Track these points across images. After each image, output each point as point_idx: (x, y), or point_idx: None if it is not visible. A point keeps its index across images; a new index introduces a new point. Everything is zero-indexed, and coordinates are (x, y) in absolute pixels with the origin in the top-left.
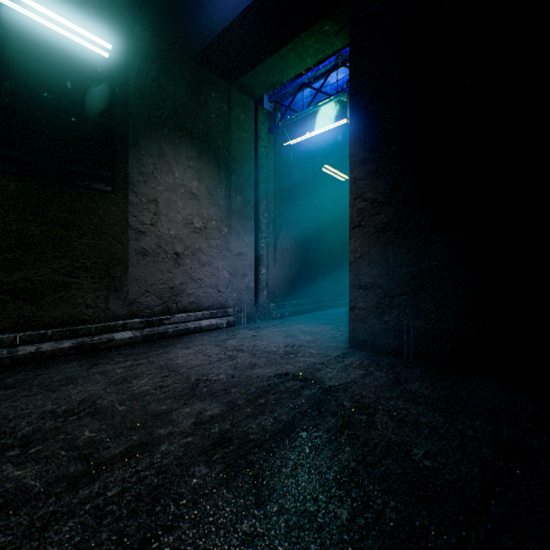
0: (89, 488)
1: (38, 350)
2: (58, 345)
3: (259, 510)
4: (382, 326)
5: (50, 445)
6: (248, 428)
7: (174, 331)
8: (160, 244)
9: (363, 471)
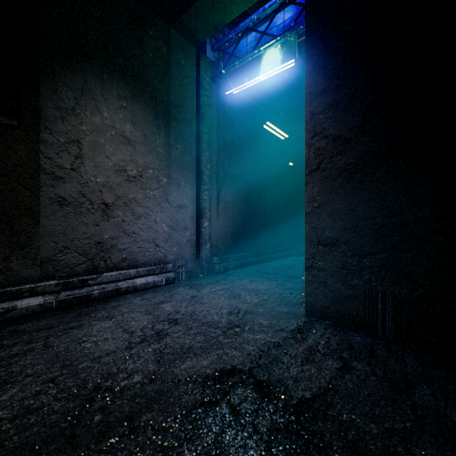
0: None
1: None
2: None
3: None
4: (349, 292)
5: None
6: None
7: (101, 293)
8: (83, 192)
9: None
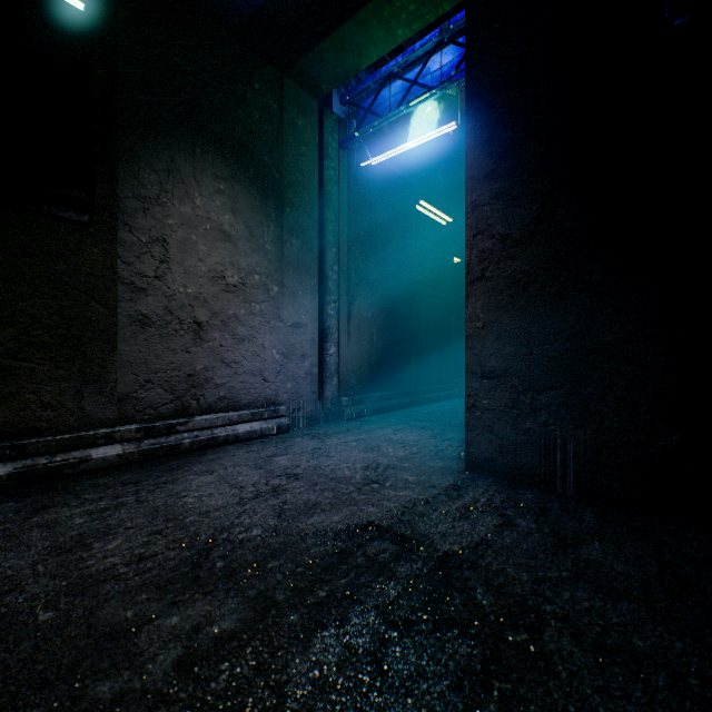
0: None
1: None
2: None
3: None
4: (521, 438)
5: None
6: (290, 676)
7: (193, 442)
8: (170, 308)
9: None
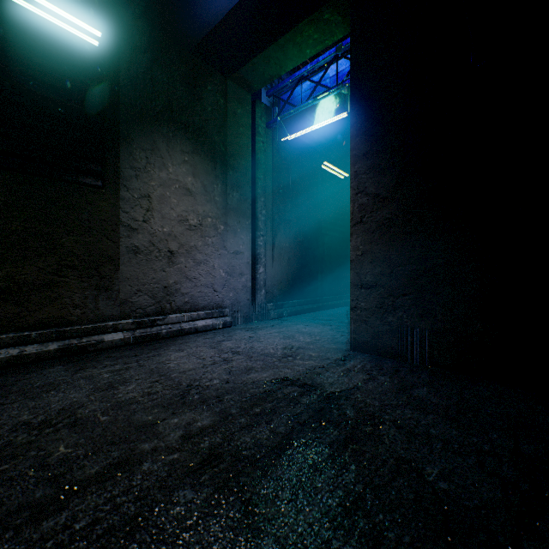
0: (55, 519)
1: (21, 353)
2: (43, 347)
3: (251, 548)
4: (385, 328)
5: (18, 464)
6: (242, 442)
7: (168, 332)
8: (153, 241)
9: (370, 496)
